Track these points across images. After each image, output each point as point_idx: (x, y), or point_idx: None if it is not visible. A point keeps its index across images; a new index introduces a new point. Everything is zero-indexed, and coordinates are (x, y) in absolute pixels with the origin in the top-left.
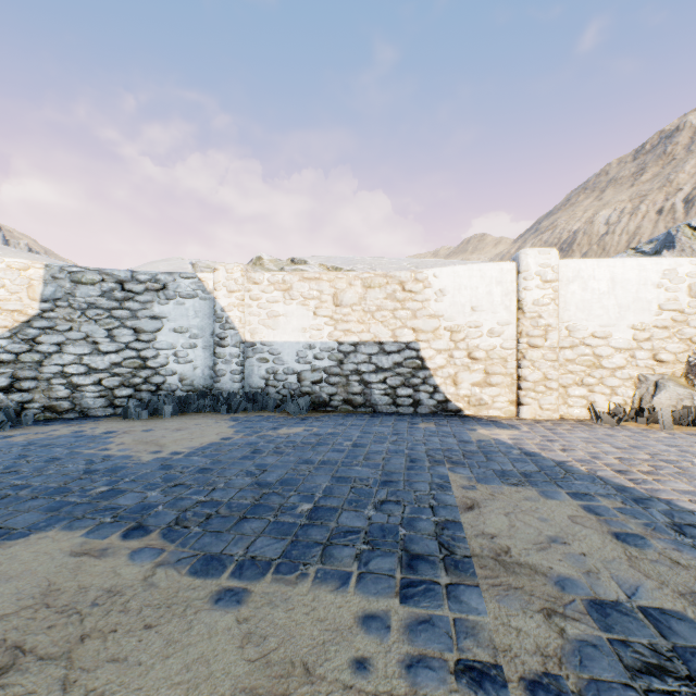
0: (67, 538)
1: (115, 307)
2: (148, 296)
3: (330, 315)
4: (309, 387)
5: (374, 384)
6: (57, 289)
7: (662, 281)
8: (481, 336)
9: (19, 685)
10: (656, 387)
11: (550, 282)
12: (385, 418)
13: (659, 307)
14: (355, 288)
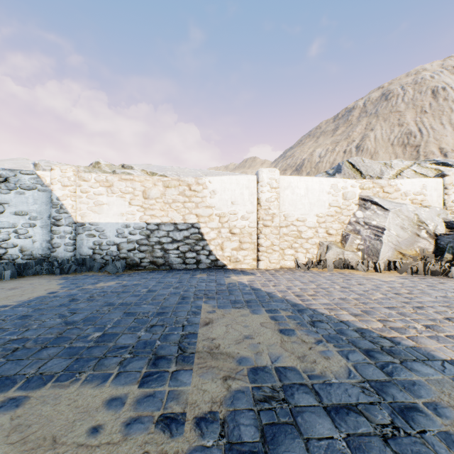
0: None
1: None
2: None
3: (140, 205)
4: (126, 254)
5: (171, 250)
6: None
7: (331, 190)
8: (237, 220)
9: None
10: (327, 248)
11: (275, 188)
12: (177, 272)
13: (329, 204)
14: (158, 187)
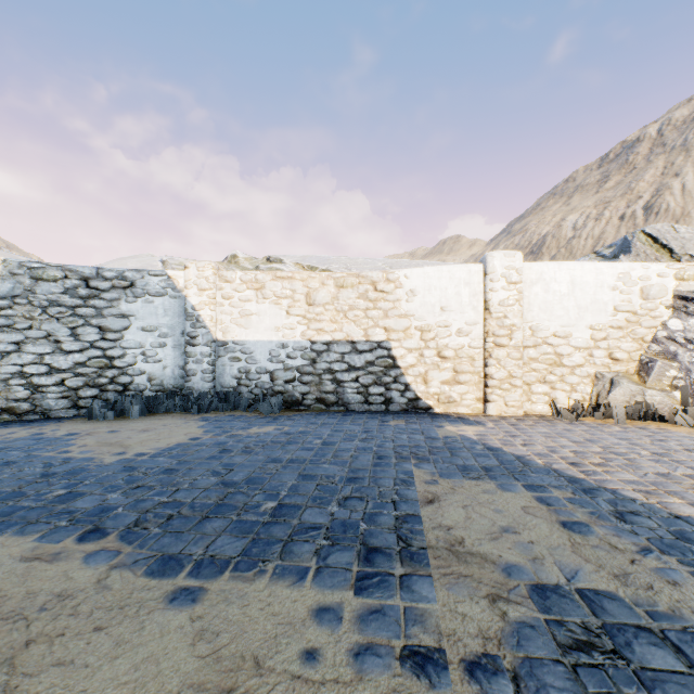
0: (18, 544)
1: (79, 304)
2: (115, 293)
3: (302, 315)
4: (282, 386)
5: (347, 383)
6: (15, 286)
7: (617, 283)
8: (450, 335)
9: None
10: (611, 384)
11: (515, 283)
12: (357, 416)
13: (614, 308)
14: (327, 288)
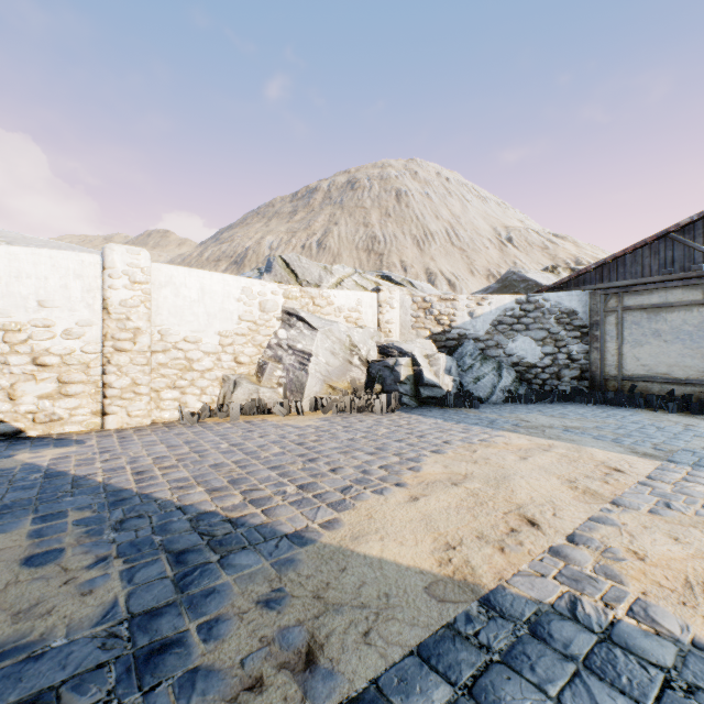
0: None
1: None
2: None
3: None
4: None
5: None
6: None
7: (242, 296)
8: (53, 338)
9: None
10: (235, 385)
11: (141, 283)
12: None
13: (240, 317)
14: None
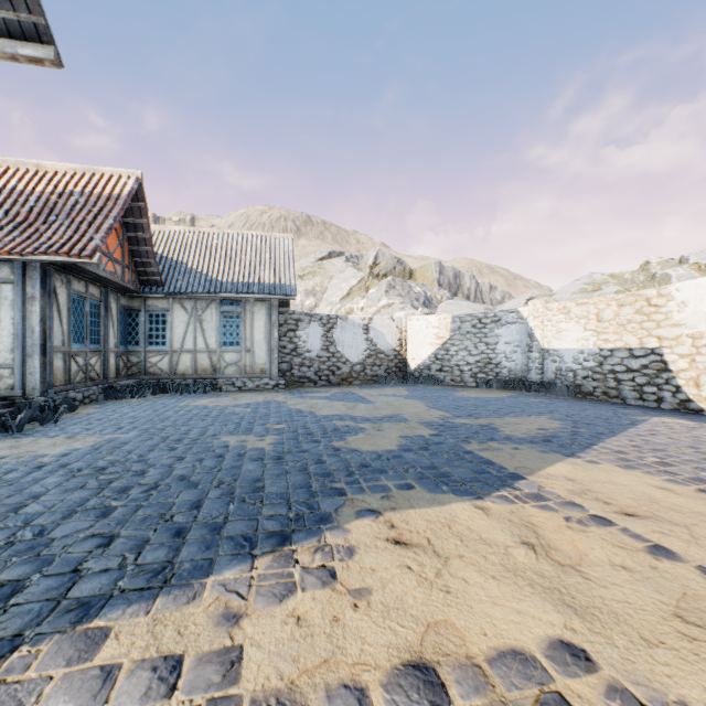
0: (417, 401)
1: (477, 332)
2: (492, 325)
3: (593, 329)
4: (580, 381)
5: (624, 381)
6: (455, 326)
7: None
8: None
9: (396, 407)
10: None
11: None
12: (615, 405)
13: None
14: (610, 307)
